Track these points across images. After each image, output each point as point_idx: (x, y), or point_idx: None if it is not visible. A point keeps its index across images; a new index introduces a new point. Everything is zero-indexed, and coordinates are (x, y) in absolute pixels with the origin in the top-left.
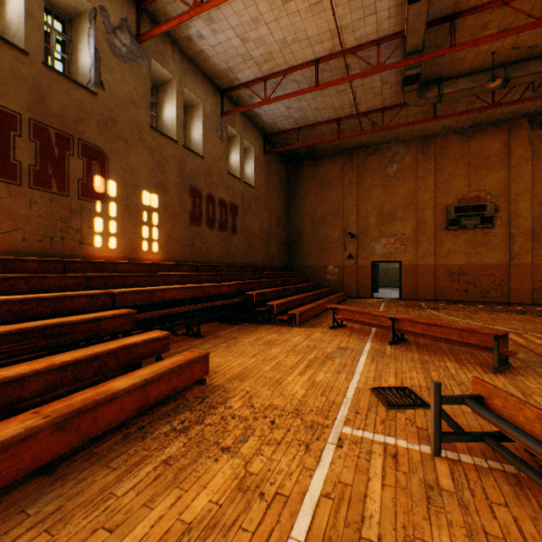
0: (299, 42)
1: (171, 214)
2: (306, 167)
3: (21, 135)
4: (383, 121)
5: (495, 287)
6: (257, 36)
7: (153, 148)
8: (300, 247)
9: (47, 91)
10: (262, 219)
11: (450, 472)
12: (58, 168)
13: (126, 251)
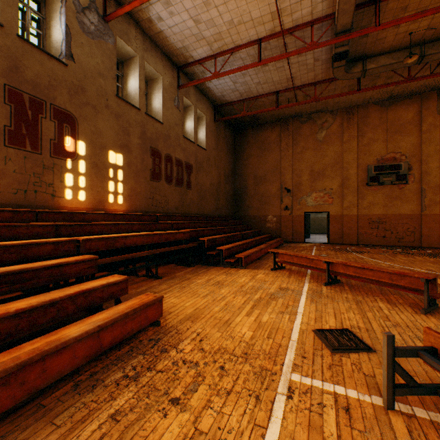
0: (244, 24)
1: (134, 171)
2: (250, 133)
3: None
4: (314, 93)
5: (409, 234)
6: (208, 18)
7: (118, 114)
8: (244, 200)
9: (21, 60)
10: (212, 177)
11: (407, 430)
12: (32, 129)
13: (94, 203)
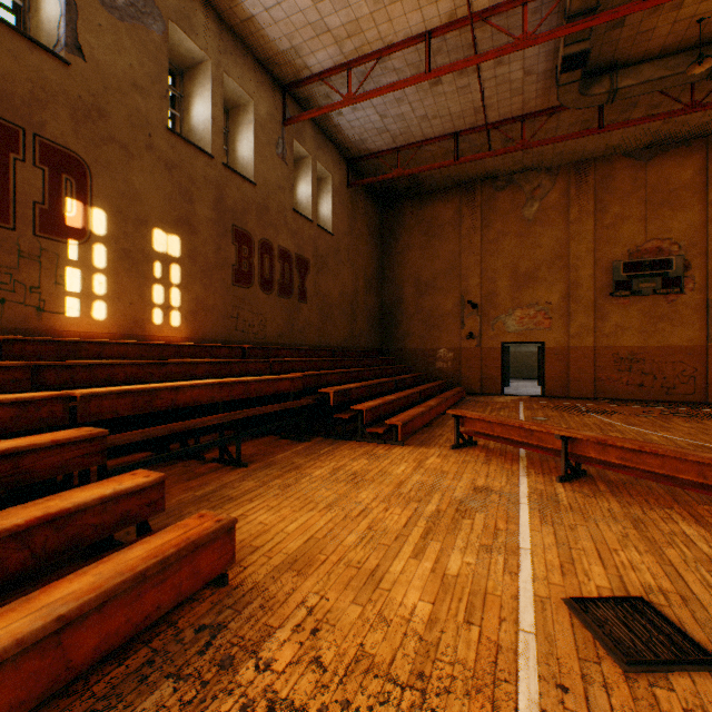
0: (401, 1)
1: (202, 268)
2: (408, 208)
3: None
4: (522, 135)
5: (685, 380)
6: None
7: (172, 163)
8: (398, 323)
9: None
10: (344, 281)
11: None
12: None
13: (124, 325)
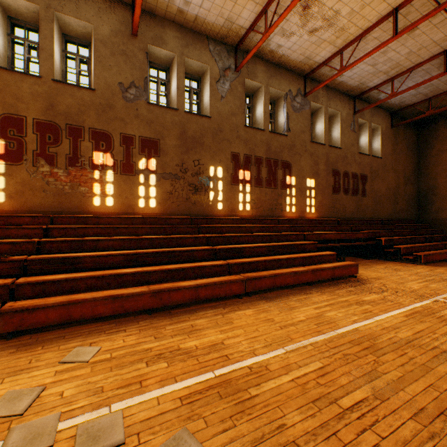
0: (424, 48)
1: (321, 189)
2: (440, 126)
3: (262, 166)
4: None
5: None
6: (384, 59)
7: (311, 153)
8: (431, 202)
9: (270, 143)
10: (388, 182)
11: None
12: (273, 176)
13: (299, 213)
